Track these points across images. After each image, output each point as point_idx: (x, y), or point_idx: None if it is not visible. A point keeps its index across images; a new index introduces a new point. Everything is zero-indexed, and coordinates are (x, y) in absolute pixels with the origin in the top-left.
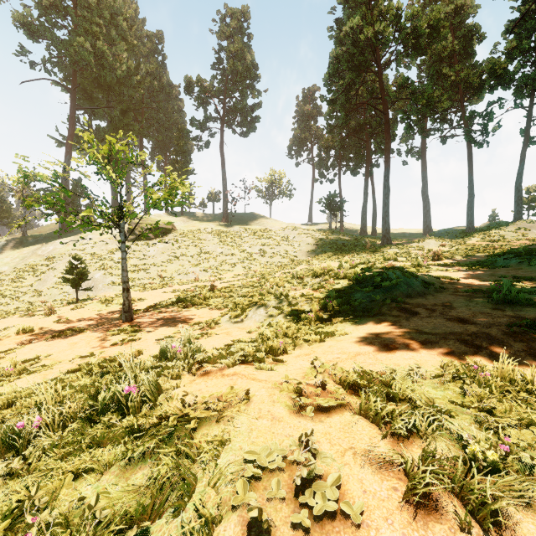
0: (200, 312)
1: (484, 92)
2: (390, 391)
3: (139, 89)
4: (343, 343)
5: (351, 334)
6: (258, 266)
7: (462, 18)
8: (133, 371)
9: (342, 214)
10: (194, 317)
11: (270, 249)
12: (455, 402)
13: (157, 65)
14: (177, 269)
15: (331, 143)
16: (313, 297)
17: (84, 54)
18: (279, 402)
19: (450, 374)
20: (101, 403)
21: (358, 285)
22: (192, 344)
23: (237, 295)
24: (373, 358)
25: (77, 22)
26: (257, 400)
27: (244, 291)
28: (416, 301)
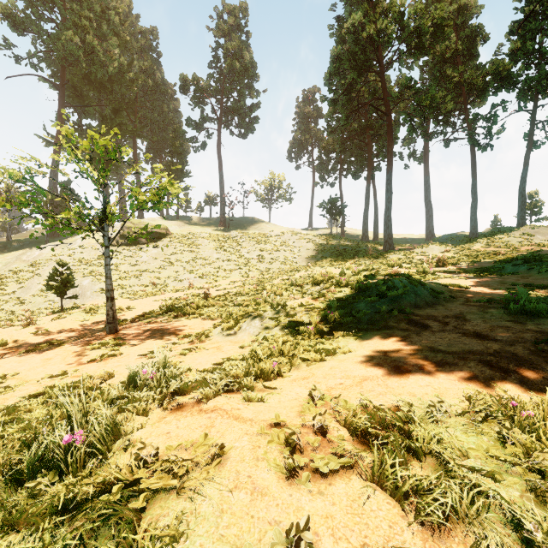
0: (191, 323)
1: (488, 94)
2: (411, 442)
3: (132, 87)
4: (347, 364)
5: (355, 352)
6: (256, 273)
7: (466, 18)
8: (84, 409)
9: (344, 219)
10: (185, 329)
11: (269, 255)
12: (495, 456)
13: (151, 63)
14: (170, 275)
15: (332, 146)
16: (313, 307)
17: (72, 49)
18: (264, 461)
19: (483, 413)
20: (32, 457)
21: (361, 293)
22: (167, 368)
23: (232, 303)
24: (382, 384)
25: (65, 15)
26: (235, 457)
27: (240, 300)
28: (425, 312)
